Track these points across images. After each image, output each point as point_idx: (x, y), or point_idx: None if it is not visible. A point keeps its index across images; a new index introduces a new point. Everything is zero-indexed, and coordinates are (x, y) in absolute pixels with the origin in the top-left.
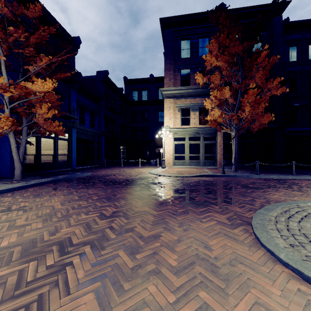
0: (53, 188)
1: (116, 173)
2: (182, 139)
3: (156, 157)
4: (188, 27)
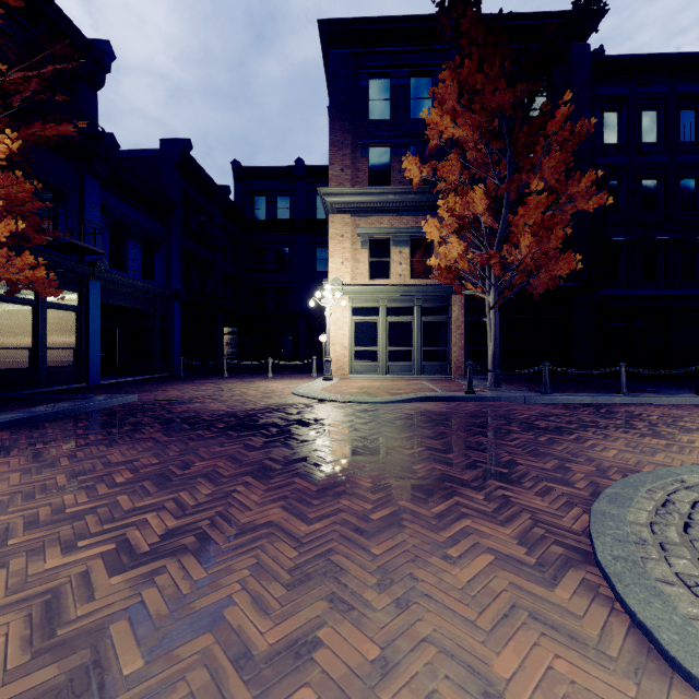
0: (1, 447)
1: (208, 394)
2: (372, 312)
3: (311, 353)
4: (385, 49)
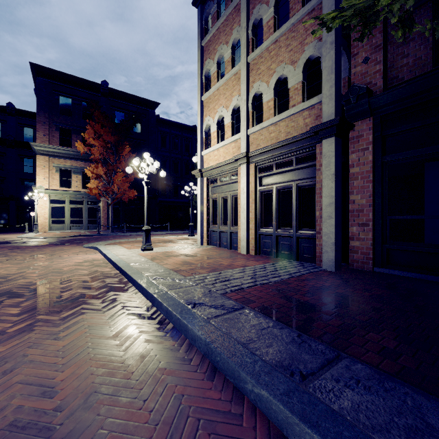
0: None
1: None
2: (61, 202)
3: (20, 221)
4: (69, 86)
